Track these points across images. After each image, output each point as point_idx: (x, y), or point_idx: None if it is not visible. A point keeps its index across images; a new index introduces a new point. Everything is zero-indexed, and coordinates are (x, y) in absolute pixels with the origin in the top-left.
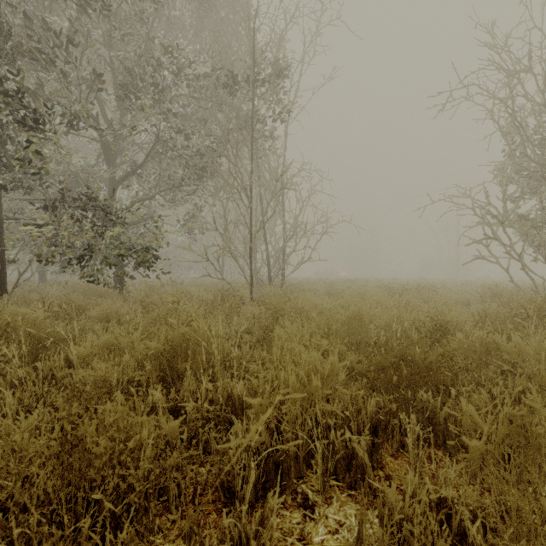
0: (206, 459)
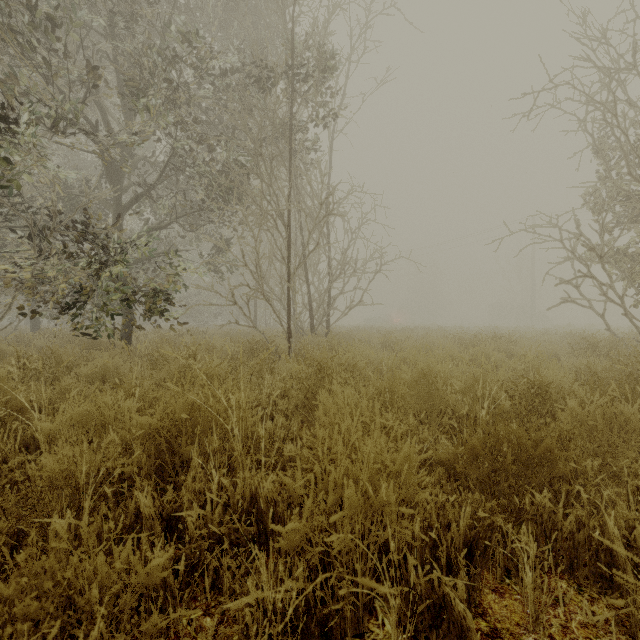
0: (214, 600)
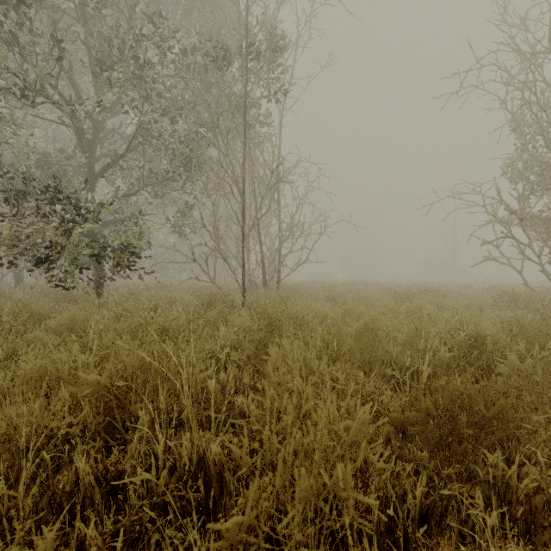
0: None
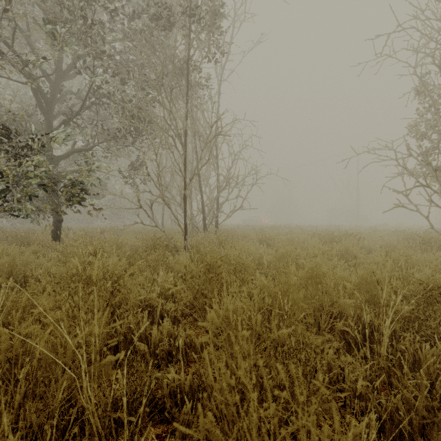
0: None
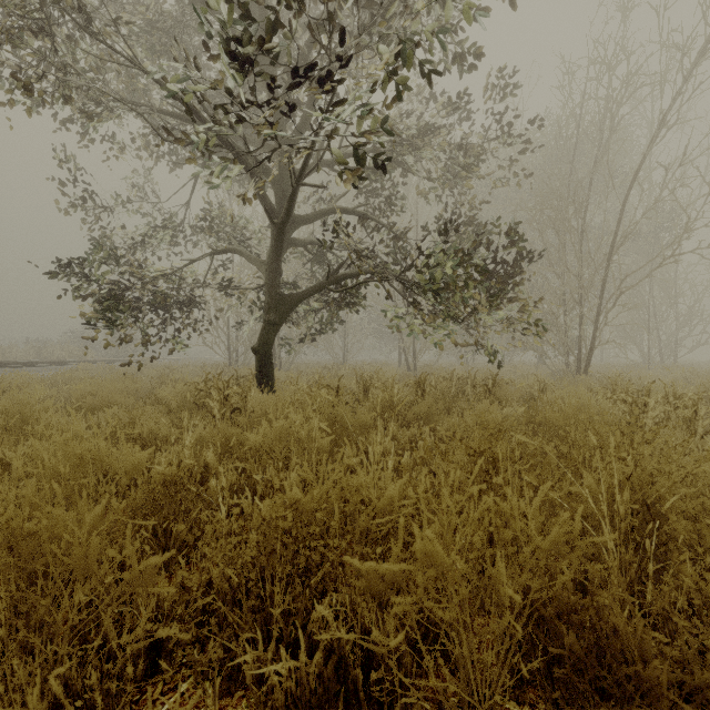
0: None
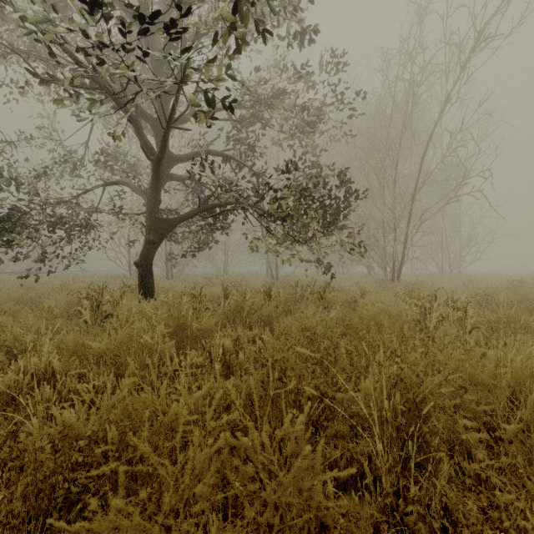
0: None
